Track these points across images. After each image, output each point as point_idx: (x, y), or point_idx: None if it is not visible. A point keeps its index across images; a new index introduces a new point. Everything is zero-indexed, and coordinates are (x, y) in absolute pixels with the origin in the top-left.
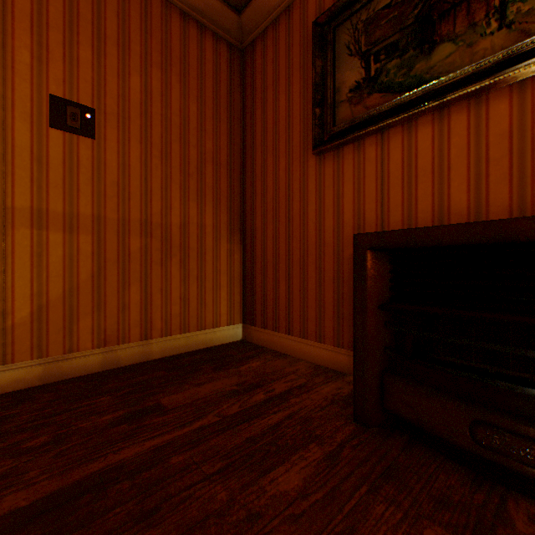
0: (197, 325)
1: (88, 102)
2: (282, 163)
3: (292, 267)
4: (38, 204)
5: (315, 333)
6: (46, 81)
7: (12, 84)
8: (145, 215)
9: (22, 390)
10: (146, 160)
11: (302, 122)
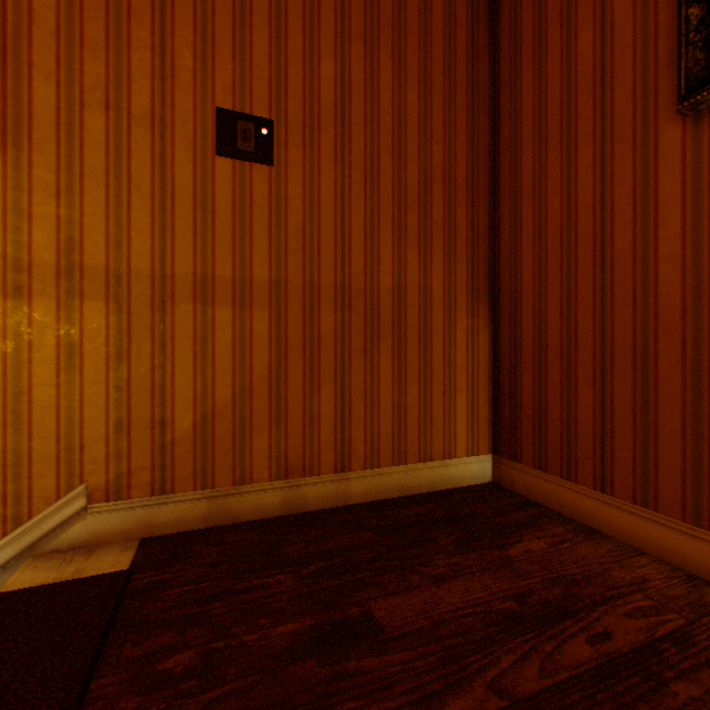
0: (418, 453)
1: (263, 111)
2: (582, 156)
3: (609, 359)
4: (201, 268)
5: (680, 502)
6: (211, 90)
7: (171, 101)
8: (341, 276)
9: (182, 534)
10: (342, 190)
11: (638, 58)
